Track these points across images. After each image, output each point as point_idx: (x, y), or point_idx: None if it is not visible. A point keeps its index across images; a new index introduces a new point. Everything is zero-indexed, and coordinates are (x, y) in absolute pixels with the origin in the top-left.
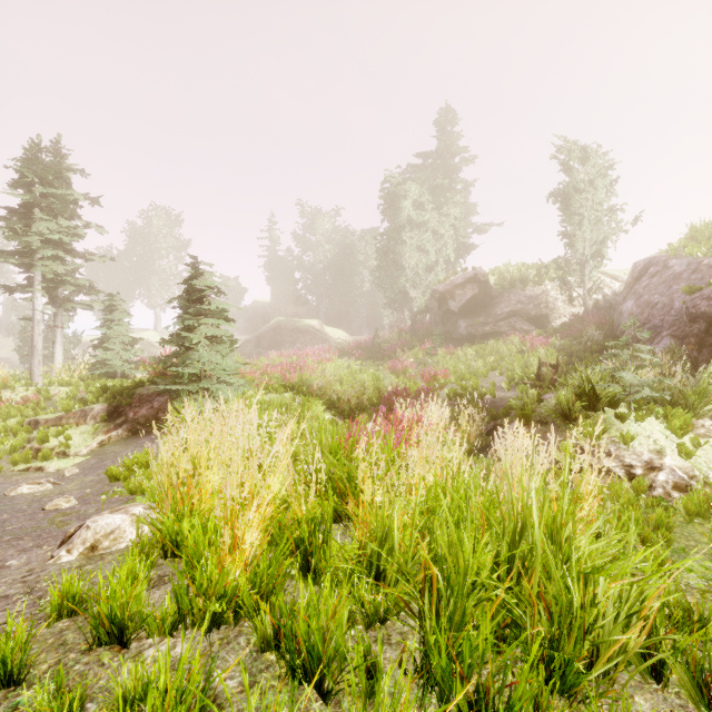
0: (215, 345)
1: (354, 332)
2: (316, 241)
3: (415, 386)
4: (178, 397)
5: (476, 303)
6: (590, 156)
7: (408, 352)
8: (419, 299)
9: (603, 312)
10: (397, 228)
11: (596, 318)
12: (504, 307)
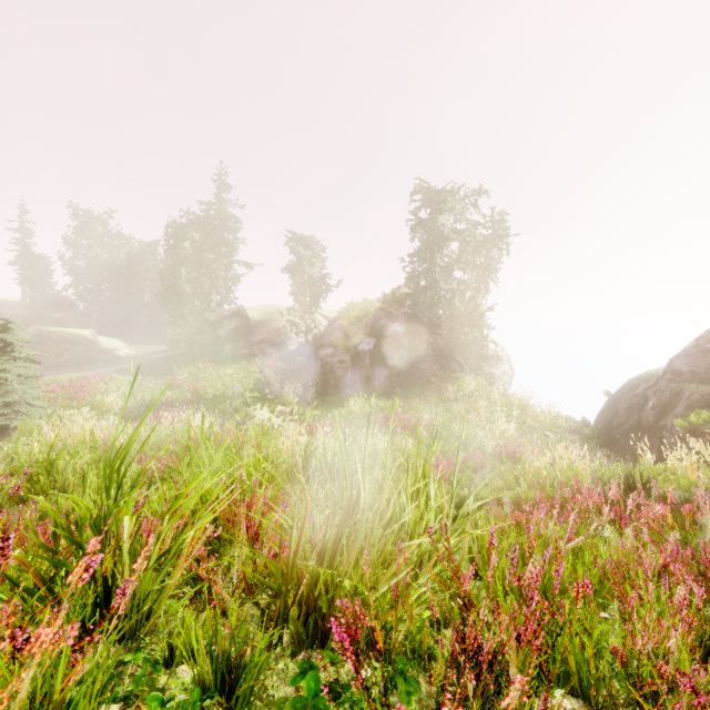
0: (24, 380)
1: (133, 340)
2: (87, 244)
3: (183, 397)
4: (3, 418)
5: (239, 331)
6: (309, 244)
7: (184, 368)
8: (197, 323)
9: (319, 341)
10: (177, 263)
11: (307, 348)
12: (258, 336)
